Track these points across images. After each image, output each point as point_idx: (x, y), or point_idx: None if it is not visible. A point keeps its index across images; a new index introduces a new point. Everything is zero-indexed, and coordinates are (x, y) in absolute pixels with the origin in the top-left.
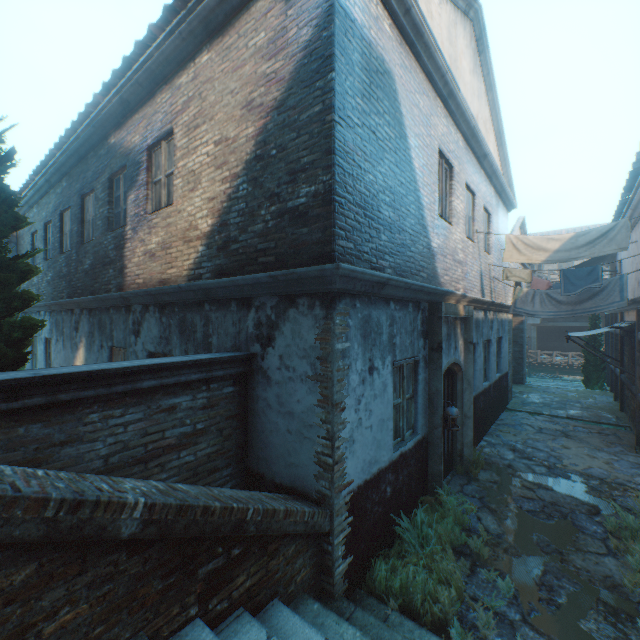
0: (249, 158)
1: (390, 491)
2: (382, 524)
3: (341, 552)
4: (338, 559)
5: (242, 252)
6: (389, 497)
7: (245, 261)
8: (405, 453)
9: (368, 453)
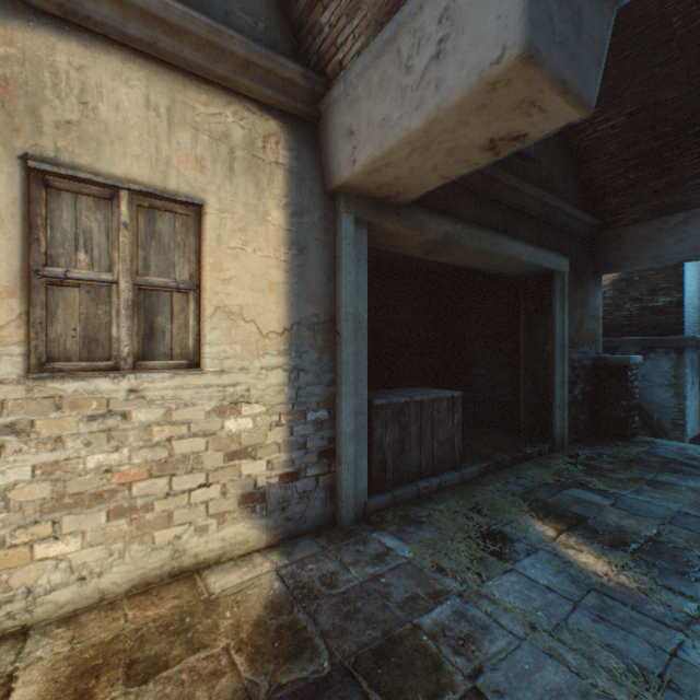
0: (614, 279)
1: None
2: None
3: None
4: None
5: (608, 324)
6: None
7: (611, 329)
8: None
9: (691, 425)
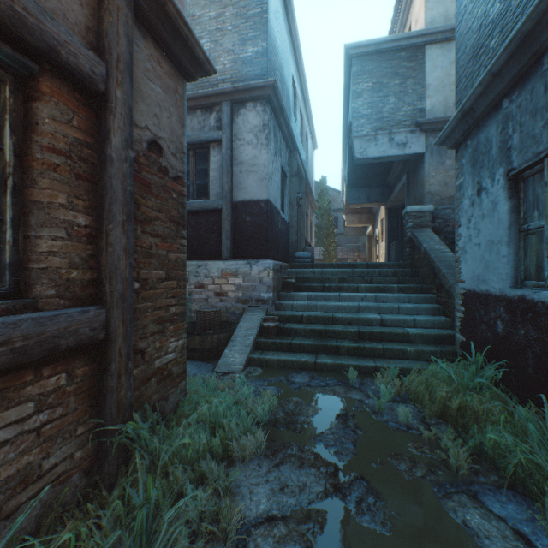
0: None
1: (502, 330)
2: (491, 353)
3: (458, 325)
4: (456, 327)
5: None
6: (501, 335)
7: None
8: (532, 303)
9: (476, 268)
